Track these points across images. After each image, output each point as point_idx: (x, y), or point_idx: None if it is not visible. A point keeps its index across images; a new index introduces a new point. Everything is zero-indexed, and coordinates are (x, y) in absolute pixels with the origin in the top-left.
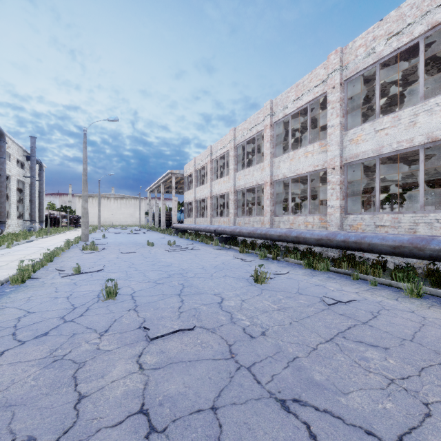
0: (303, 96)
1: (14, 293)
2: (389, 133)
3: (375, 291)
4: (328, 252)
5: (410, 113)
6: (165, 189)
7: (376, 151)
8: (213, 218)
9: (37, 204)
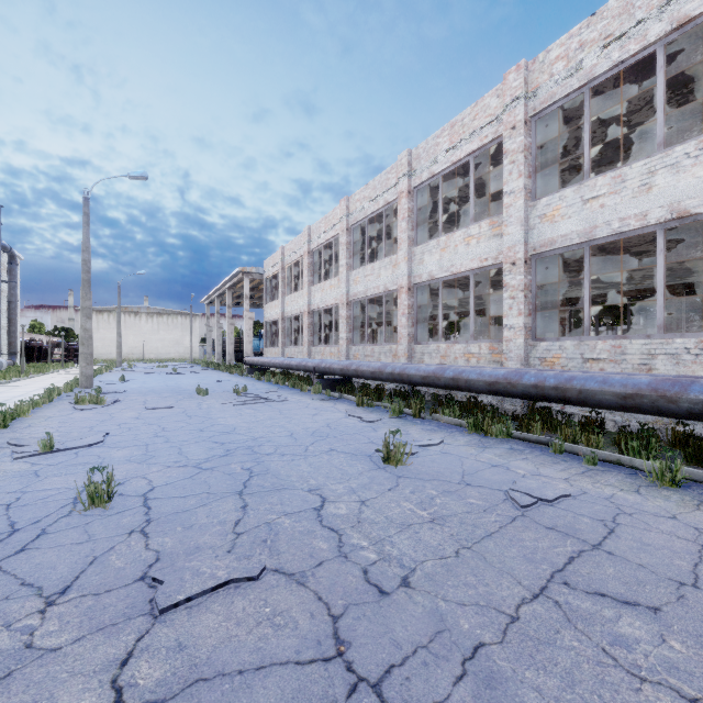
0: (462, 144)
1: None
2: (607, 204)
3: (596, 475)
4: (504, 404)
5: (641, 170)
6: (234, 299)
7: (585, 235)
8: (314, 348)
9: (6, 324)
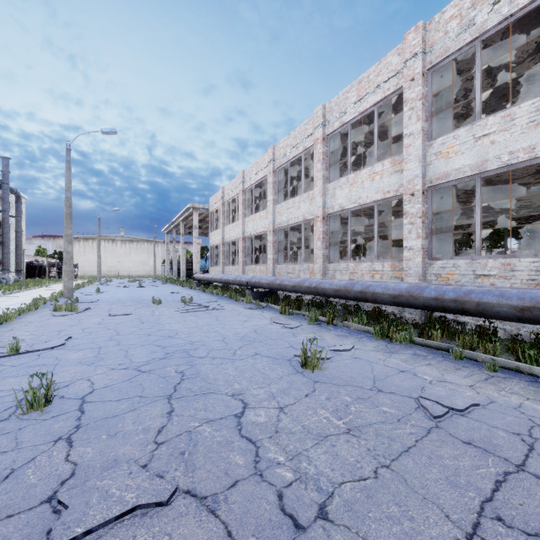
0: (368, 96)
1: None
2: (497, 140)
3: (499, 382)
4: (404, 313)
5: (530, 108)
6: (187, 229)
7: (476, 168)
8: (247, 266)
9: (14, 248)
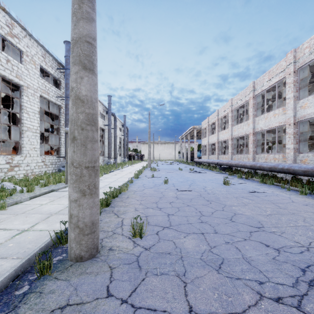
0: (272, 79)
1: (137, 180)
2: None
3: (285, 192)
4: (286, 177)
5: None
6: (190, 137)
7: None
8: (219, 156)
9: None
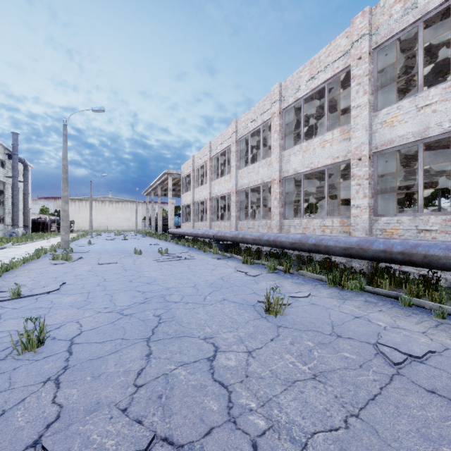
0: (319, 74)
1: None
2: (438, 109)
3: (449, 329)
4: (352, 263)
5: None
6: (163, 191)
7: (419, 135)
8: (213, 222)
9: (22, 208)
